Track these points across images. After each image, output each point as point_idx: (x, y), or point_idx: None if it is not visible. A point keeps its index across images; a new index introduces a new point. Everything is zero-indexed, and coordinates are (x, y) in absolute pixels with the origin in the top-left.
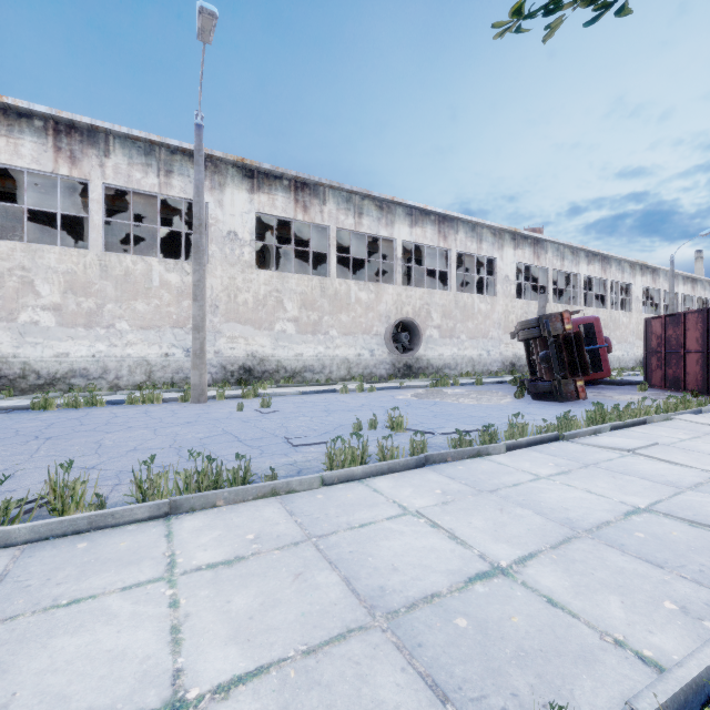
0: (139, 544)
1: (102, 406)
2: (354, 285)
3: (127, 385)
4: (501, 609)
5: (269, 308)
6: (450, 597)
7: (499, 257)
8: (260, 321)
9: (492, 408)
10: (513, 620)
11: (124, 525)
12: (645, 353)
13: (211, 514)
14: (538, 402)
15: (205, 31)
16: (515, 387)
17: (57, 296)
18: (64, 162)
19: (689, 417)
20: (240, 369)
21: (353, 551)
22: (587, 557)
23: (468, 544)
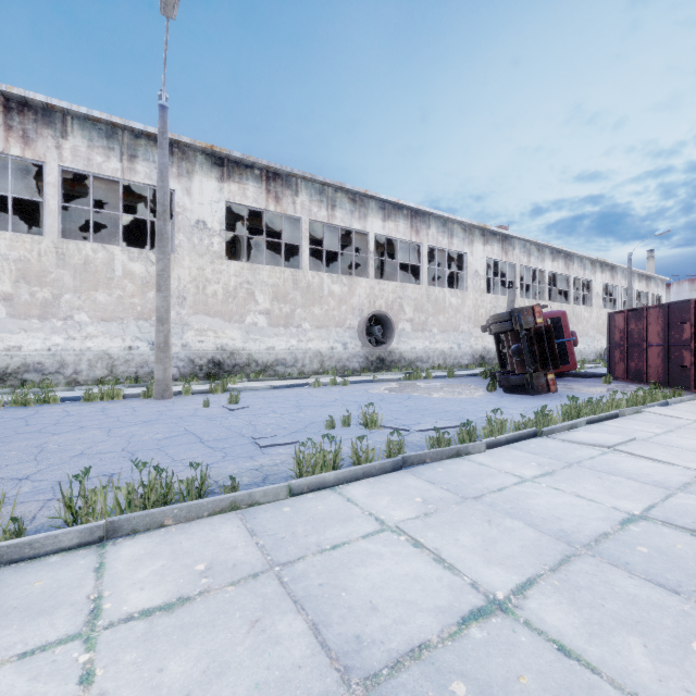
0: (58, 583)
1: (55, 403)
2: (327, 278)
3: (86, 380)
4: (506, 664)
5: (239, 301)
6: (443, 648)
7: (469, 253)
8: (230, 313)
9: (466, 402)
10: (521, 682)
11: (46, 555)
12: (608, 346)
13: (156, 536)
14: (510, 395)
15: (168, 5)
16: (486, 380)
17: (7, 285)
18: (16, 142)
19: (658, 410)
20: (209, 363)
21: (323, 584)
22: (592, 582)
23: (457, 568)
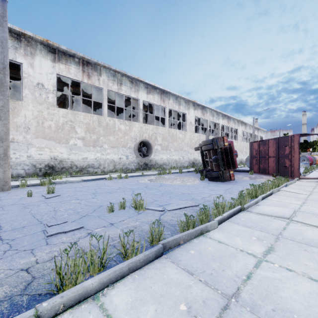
0: None
1: None
2: (117, 121)
3: None
4: None
5: (65, 131)
6: None
7: (188, 113)
8: (59, 138)
9: (192, 187)
10: None
11: None
12: (250, 157)
13: None
14: (212, 182)
15: None
16: (197, 174)
17: None
18: None
19: (287, 189)
20: (45, 167)
21: None
22: None
23: None
